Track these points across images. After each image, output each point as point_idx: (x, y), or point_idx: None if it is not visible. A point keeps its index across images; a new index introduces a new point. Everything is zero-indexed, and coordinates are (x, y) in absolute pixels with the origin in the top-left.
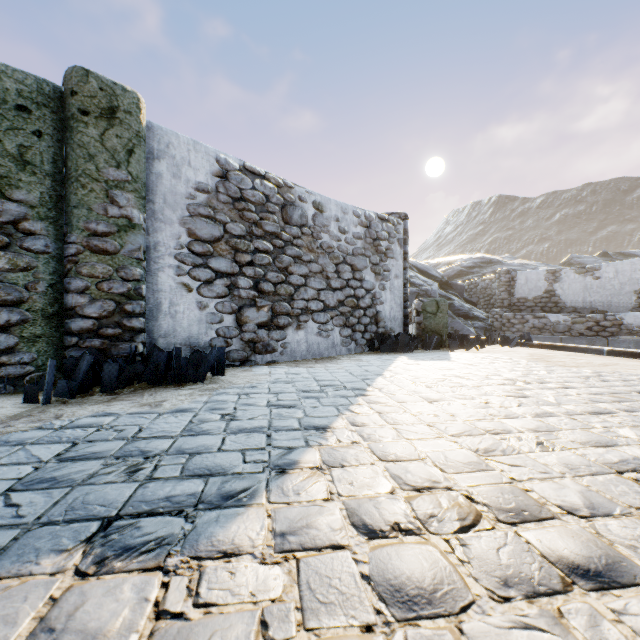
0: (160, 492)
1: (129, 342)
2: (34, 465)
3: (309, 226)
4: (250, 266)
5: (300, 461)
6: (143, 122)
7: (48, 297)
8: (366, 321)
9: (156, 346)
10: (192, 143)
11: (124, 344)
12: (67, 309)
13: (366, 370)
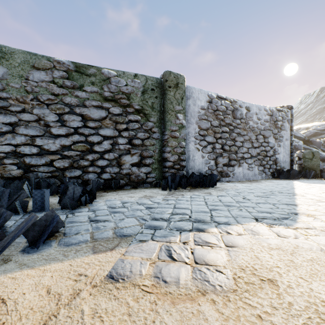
0: (259, 215)
1: (182, 171)
2: (204, 205)
3: (243, 118)
4: (220, 139)
5: (299, 212)
6: (185, 86)
7: (158, 154)
8: (270, 163)
9: (193, 172)
10: (199, 90)
11: (180, 171)
12: (164, 158)
13: (283, 186)
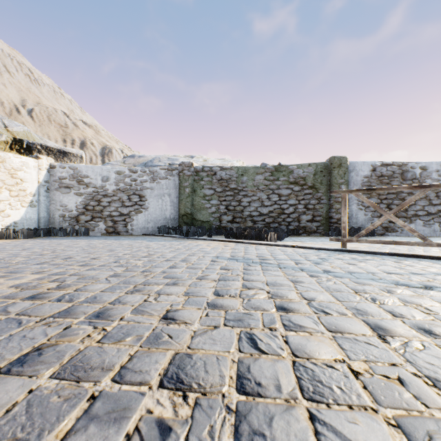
0: None
1: None
2: None
3: (417, 178)
4: (385, 199)
5: None
6: (347, 164)
7: (325, 214)
8: None
9: (352, 226)
10: (362, 163)
11: None
12: (330, 217)
13: (440, 239)
